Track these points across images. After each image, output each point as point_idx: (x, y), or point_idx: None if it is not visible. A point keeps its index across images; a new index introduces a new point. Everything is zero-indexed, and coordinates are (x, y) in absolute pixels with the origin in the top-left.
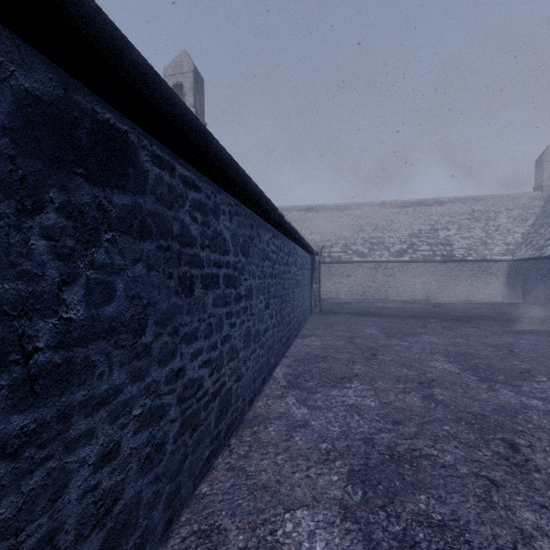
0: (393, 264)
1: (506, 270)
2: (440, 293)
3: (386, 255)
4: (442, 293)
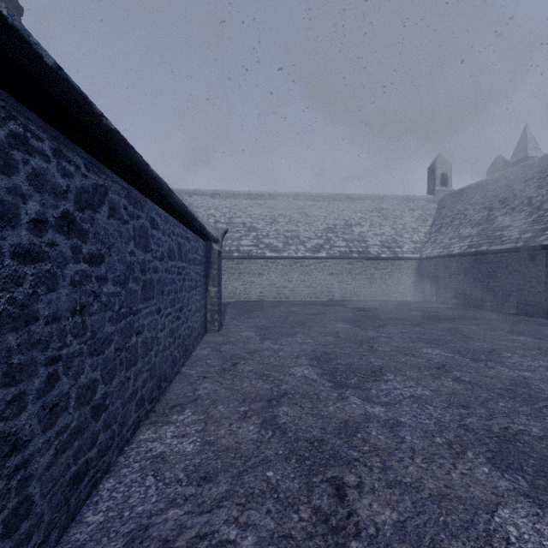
0: (309, 260)
1: (415, 268)
2: (356, 293)
3: (302, 251)
4: (358, 293)
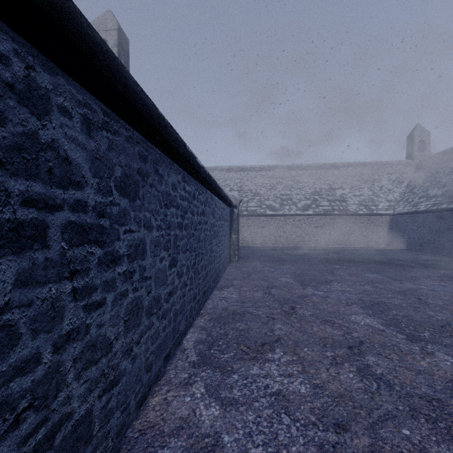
0: (299, 217)
1: (389, 222)
2: (337, 241)
3: (294, 209)
4: (339, 241)
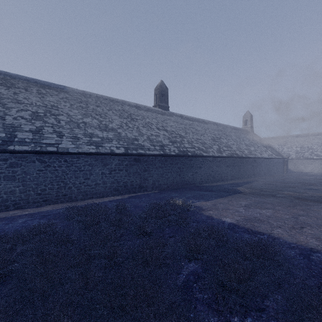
0: None
1: None
2: None
3: None
4: None
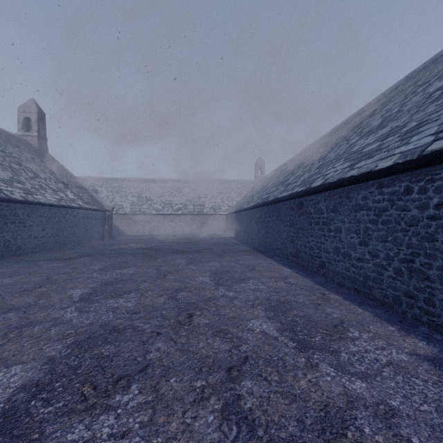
0: (173, 215)
1: (225, 219)
2: (196, 231)
3: (170, 211)
4: (197, 231)
